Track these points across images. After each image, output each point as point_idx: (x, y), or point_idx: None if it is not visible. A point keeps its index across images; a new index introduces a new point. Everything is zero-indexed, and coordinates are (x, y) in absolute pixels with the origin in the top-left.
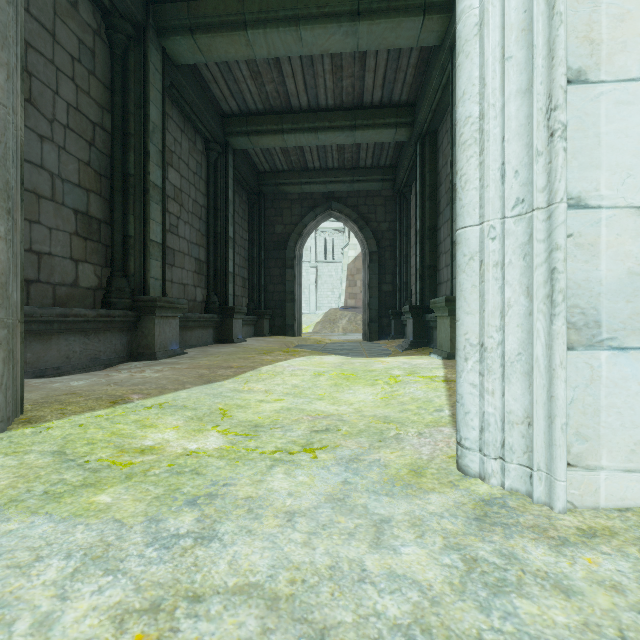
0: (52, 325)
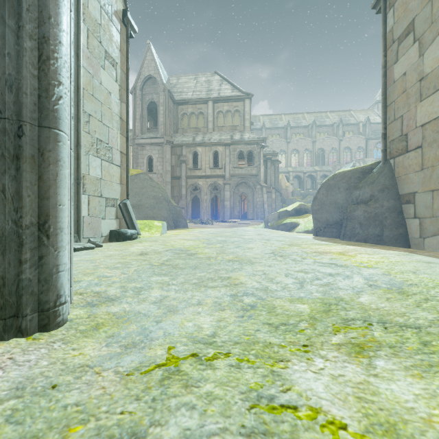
0: None
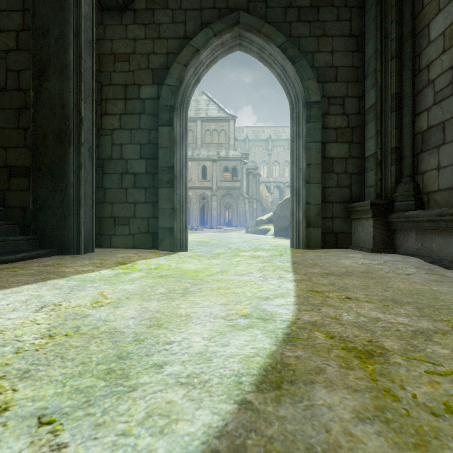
0: (440, 223)
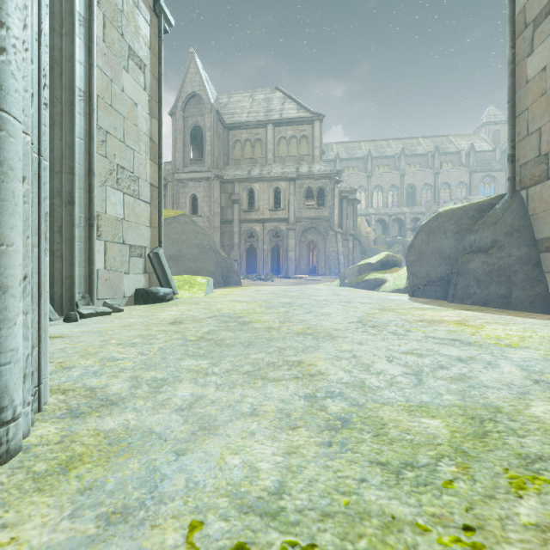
0: None
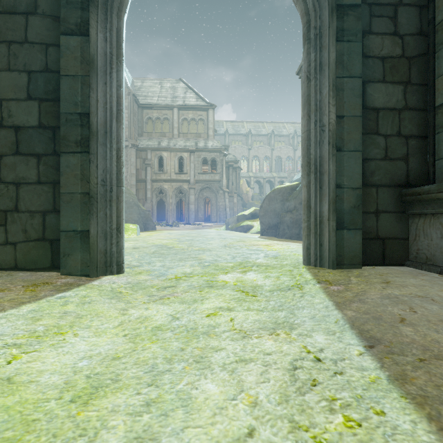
0: None
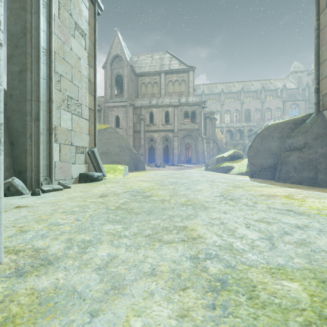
0: None
